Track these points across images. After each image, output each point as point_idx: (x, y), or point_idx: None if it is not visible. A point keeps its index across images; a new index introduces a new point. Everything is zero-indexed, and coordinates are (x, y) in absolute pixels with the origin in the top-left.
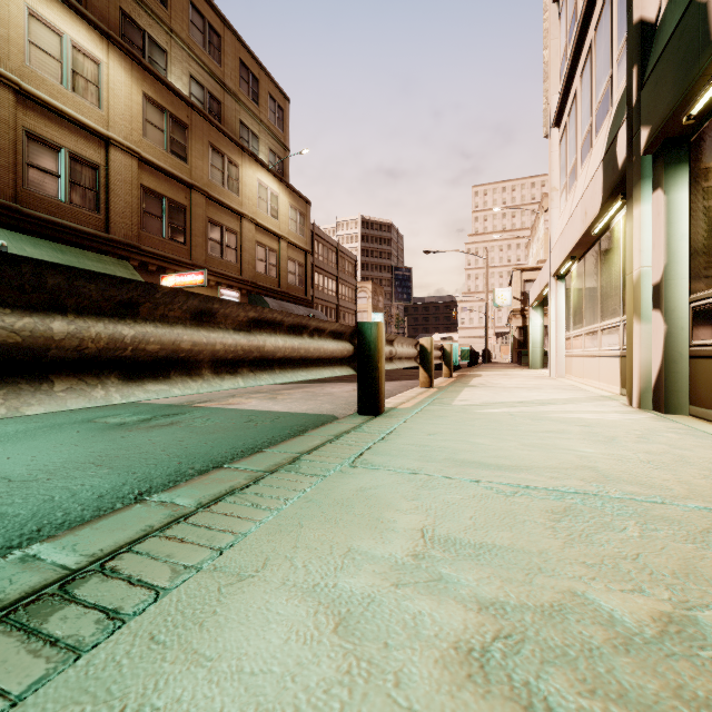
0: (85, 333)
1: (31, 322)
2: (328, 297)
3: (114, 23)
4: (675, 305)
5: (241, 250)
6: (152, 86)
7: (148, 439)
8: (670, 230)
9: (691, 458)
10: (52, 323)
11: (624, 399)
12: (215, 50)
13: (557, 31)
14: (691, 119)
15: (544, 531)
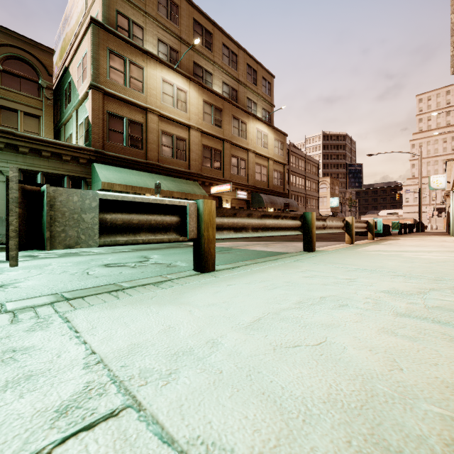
0: (229, 221)
1: (222, 219)
2: (299, 189)
3: (190, 70)
4: None
5: (248, 169)
6: (207, 95)
7: (224, 256)
8: None
9: (436, 268)
10: (224, 219)
11: None
12: (234, 64)
13: None
14: None
15: (340, 272)
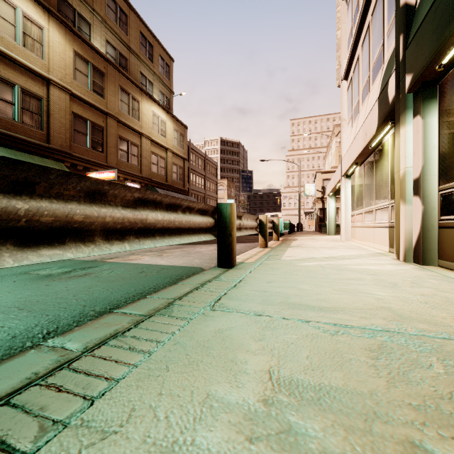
0: None
1: None
2: (199, 189)
3: (53, 3)
4: (429, 193)
5: (141, 157)
6: (80, 46)
7: (65, 287)
8: (426, 143)
9: (453, 299)
10: None
11: (392, 255)
12: (123, 25)
13: (346, 18)
14: (441, 67)
15: (368, 369)
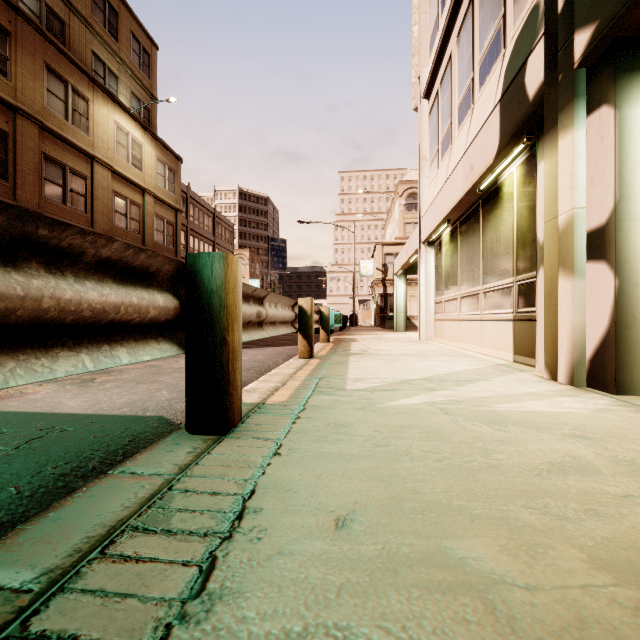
0: None
1: None
2: None
3: None
4: (628, 253)
5: (93, 198)
6: None
7: None
8: (622, 157)
9: None
10: None
11: (530, 369)
12: None
13: (427, 6)
14: None
15: None
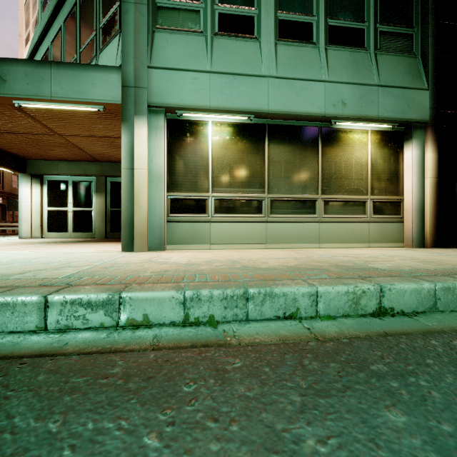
0: None
1: None
2: None
3: None
4: None
5: (3, 178)
6: None
7: None
8: None
9: None
10: None
11: None
12: None
13: None
14: None
15: None
